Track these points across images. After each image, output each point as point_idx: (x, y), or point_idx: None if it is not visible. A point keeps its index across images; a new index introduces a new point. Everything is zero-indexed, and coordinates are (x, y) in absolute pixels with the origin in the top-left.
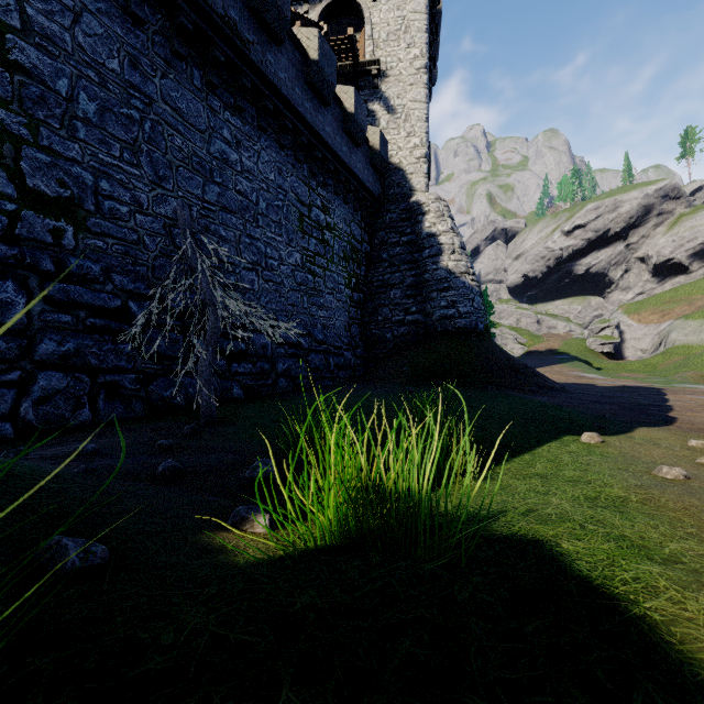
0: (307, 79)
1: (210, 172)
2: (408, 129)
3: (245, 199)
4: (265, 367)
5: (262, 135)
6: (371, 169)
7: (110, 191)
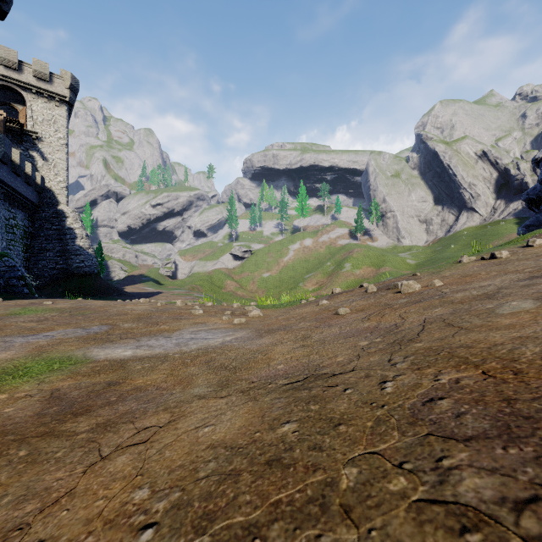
0: (13, 170)
1: None
2: (56, 172)
3: None
4: None
5: None
6: (35, 192)
7: None
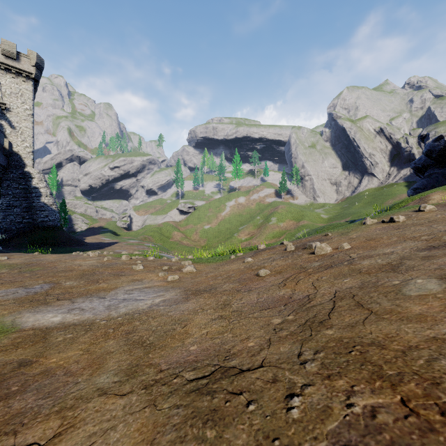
0: None
1: None
2: (23, 138)
3: None
4: None
5: None
6: (3, 156)
7: None
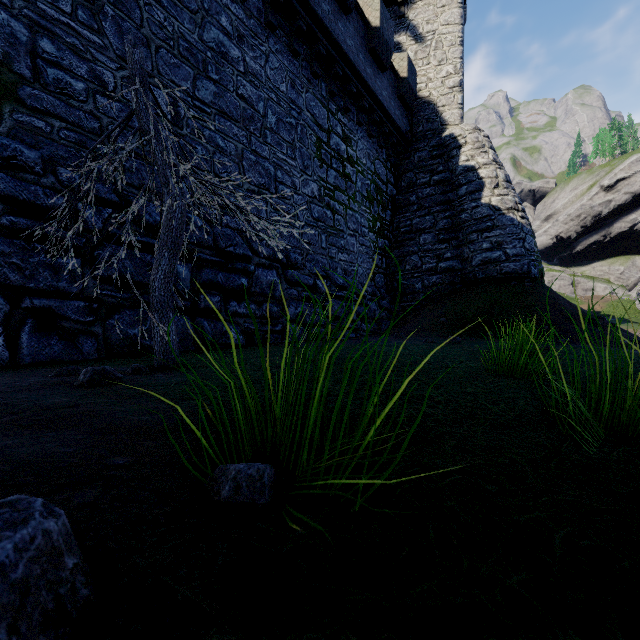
0: None
1: (203, 64)
2: (439, 56)
3: (250, 108)
4: (273, 310)
5: (271, 36)
6: (397, 102)
7: (56, 57)
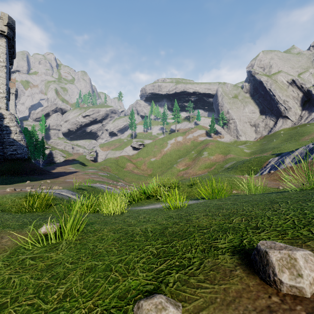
0: None
1: None
2: None
3: None
4: None
5: None
6: None
7: None
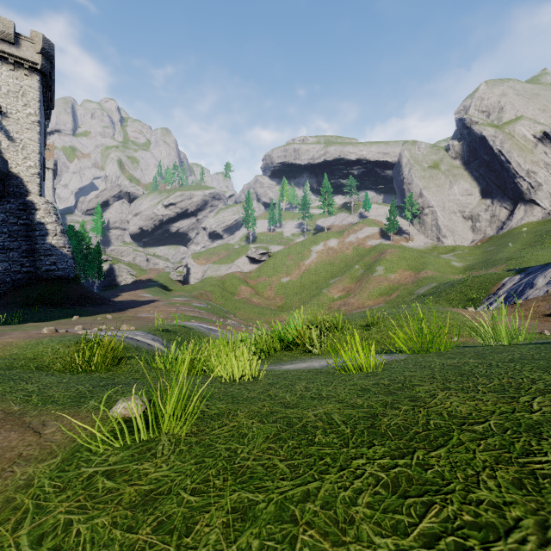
0: None
1: None
2: (25, 155)
3: None
4: None
5: None
6: None
7: None
